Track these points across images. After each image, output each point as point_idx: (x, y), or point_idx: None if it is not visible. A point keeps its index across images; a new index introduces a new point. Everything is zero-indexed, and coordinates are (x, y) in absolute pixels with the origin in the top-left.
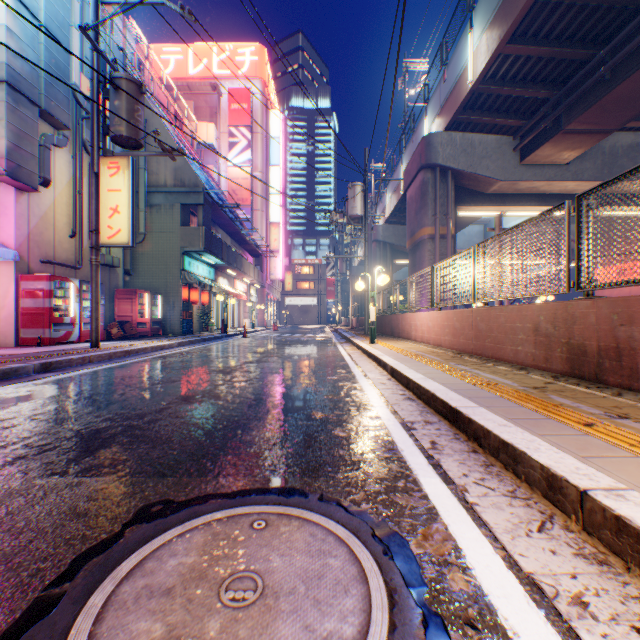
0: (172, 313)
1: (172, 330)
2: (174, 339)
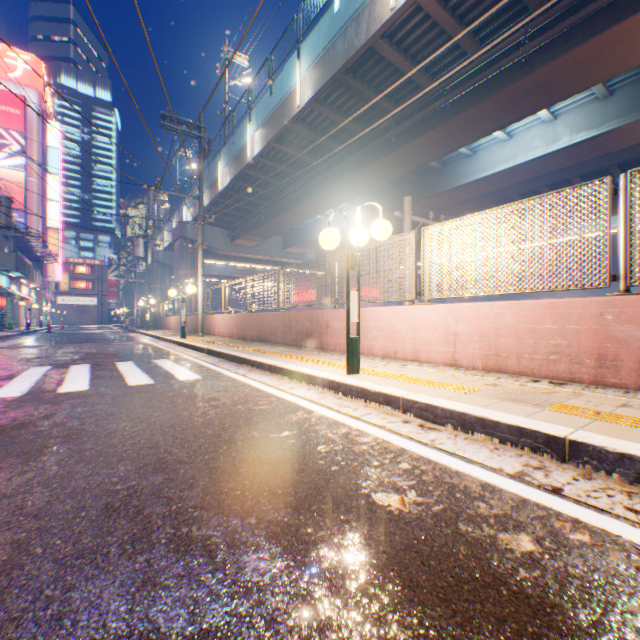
0: None
1: None
2: (8, 332)
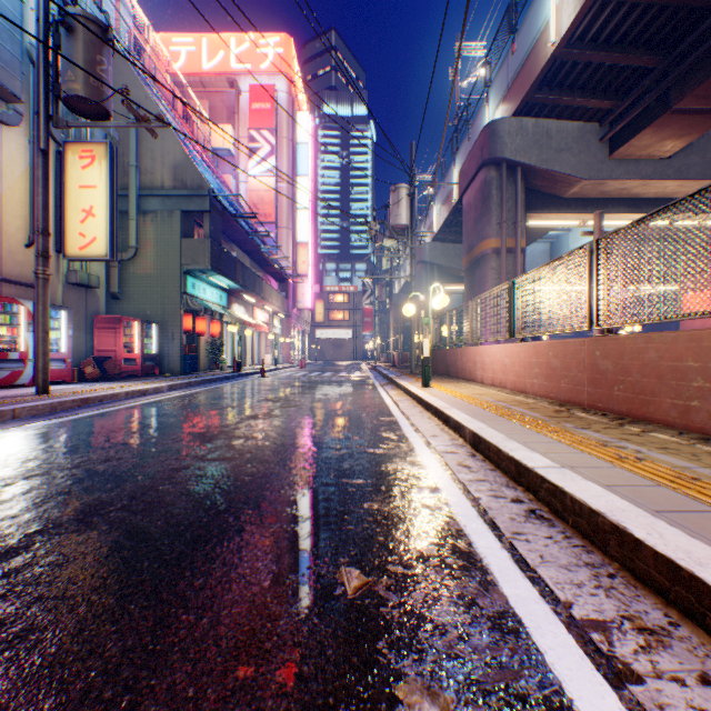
0: (171, 347)
1: (171, 368)
2: (166, 380)
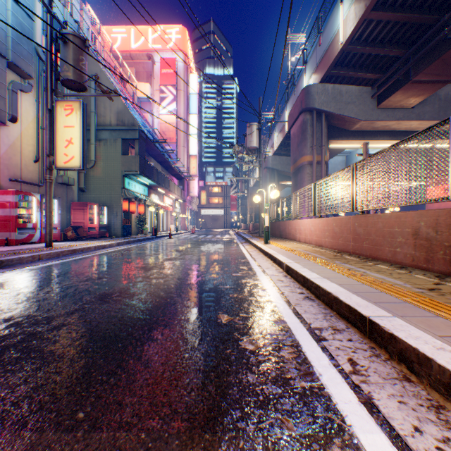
0: (115, 220)
1: (115, 233)
2: (115, 240)
